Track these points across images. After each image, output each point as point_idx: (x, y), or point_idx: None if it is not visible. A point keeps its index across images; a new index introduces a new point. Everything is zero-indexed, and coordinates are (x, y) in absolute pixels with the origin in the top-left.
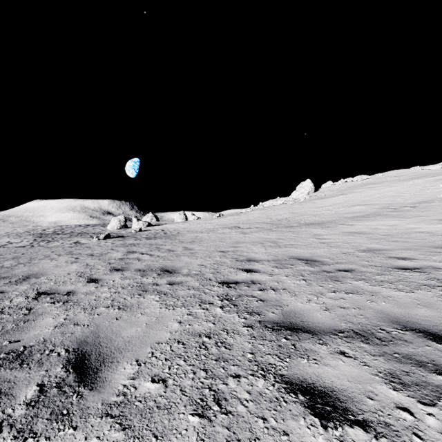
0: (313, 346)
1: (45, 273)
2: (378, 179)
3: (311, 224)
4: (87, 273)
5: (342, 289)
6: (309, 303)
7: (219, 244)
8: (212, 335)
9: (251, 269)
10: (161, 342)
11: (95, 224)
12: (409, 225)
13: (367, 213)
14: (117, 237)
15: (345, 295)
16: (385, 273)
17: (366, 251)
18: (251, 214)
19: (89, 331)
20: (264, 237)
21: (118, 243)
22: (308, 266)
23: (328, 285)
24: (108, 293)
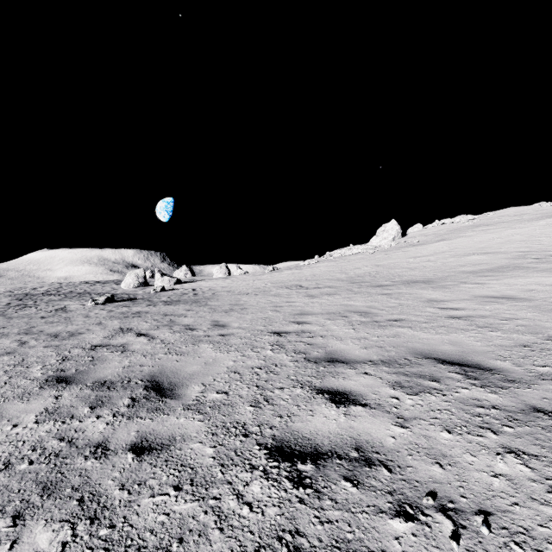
0: None
1: None
2: (491, 220)
3: (412, 282)
4: None
5: None
6: None
7: (271, 317)
8: None
9: (344, 392)
10: None
11: (108, 281)
12: None
13: (496, 266)
14: (125, 300)
15: None
16: None
17: None
18: (317, 267)
19: None
20: (344, 303)
21: (118, 311)
22: (477, 386)
23: None
24: None
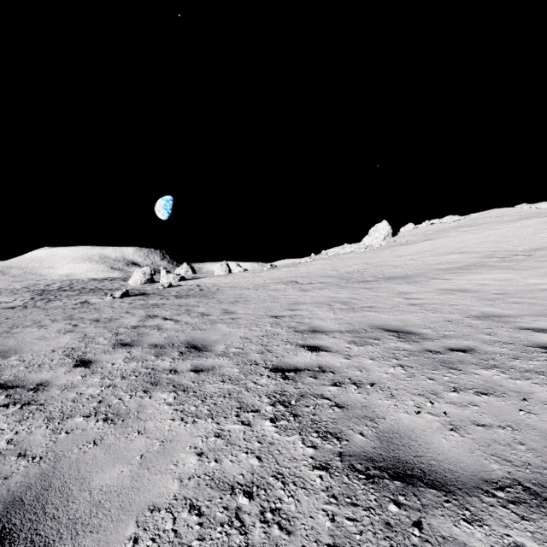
0: (456, 528)
1: (21, 350)
2: (474, 221)
3: (392, 278)
4: (80, 349)
5: (467, 386)
6: (420, 414)
7: (270, 306)
8: (255, 489)
9: (317, 346)
10: (158, 508)
11: (114, 278)
12: (529, 280)
13: (466, 264)
14: (138, 294)
15: (476, 397)
16: (525, 356)
17: (480, 317)
18: (312, 265)
19: (37, 474)
20: (331, 295)
21: (137, 303)
22: (401, 341)
23: (442, 377)
24: (97, 386)
